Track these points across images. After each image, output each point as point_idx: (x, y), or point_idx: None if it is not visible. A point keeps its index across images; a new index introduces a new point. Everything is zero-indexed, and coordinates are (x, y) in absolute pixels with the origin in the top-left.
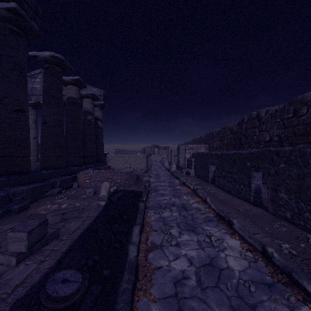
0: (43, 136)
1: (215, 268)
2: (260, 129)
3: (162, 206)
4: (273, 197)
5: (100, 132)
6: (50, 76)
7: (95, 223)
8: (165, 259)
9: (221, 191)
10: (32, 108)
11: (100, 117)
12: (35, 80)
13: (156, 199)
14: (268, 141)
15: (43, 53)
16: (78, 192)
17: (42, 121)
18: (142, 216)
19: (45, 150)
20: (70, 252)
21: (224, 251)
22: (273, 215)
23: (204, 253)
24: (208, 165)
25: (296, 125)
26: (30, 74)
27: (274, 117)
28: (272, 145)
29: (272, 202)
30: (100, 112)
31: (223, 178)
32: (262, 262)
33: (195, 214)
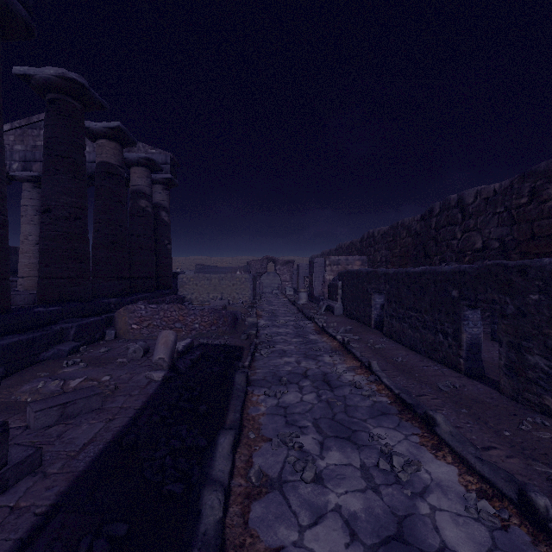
0: (44, 237)
1: (413, 550)
2: (465, 227)
3: (281, 379)
4: (513, 362)
5: (165, 233)
6: (59, 116)
7: (134, 425)
8: (291, 522)
9: (396, 345)
10: (33, 186)
11: (164, 203)
12: (39, 132)
13: (271, 363)
14: (480, 250)
15: (43, 70)
16: (113, 349)
17: (42, 208)
18: (239, 405)
19: (47, 266)
20: (58, 513)
21: (426, 496)
22: (513, 400)
23: (380, 502)
24: (370, 294)
25: (536, 219)
26: (31, 121)
27: (492, 204)
28: (487, 256)
29: (511, 373)
30: (165, 193)
31: (401, 319)
32: (521, 531)
33: (350, 396)
